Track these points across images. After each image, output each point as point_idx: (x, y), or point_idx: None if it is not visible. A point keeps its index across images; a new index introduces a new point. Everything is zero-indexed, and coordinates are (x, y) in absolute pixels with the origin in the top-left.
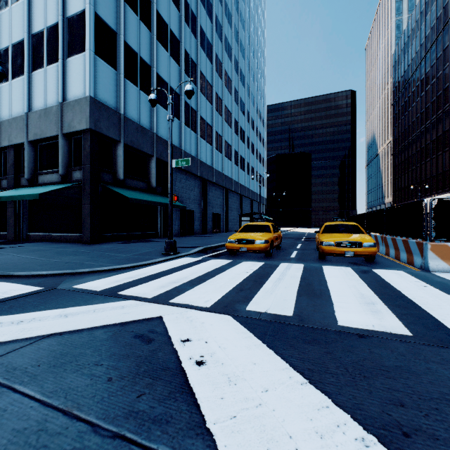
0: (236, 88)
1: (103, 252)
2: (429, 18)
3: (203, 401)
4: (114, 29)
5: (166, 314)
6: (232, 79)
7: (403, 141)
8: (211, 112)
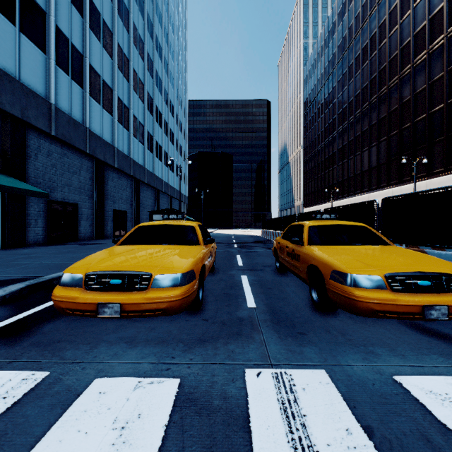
0: (151, 56)
1: None
2: (337, 37)
3: None
4: None
5: None
6: (144, 41)
7: (314, 149)
8: (112, 70)
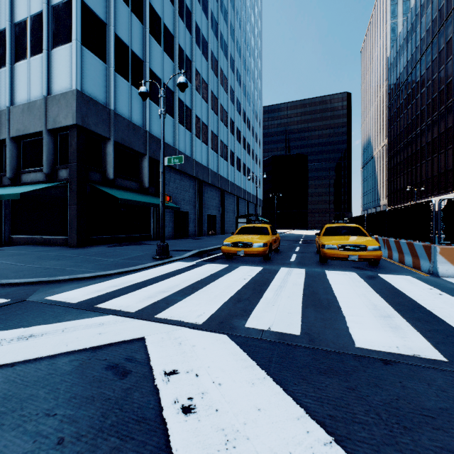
0: (232, 87)
1: (89, 256)
2: (425, 21)
3: None
4: (103, 19)
5: (149, 334)
6: (228, 77)
7: (399, 143)
8: (207, 111)
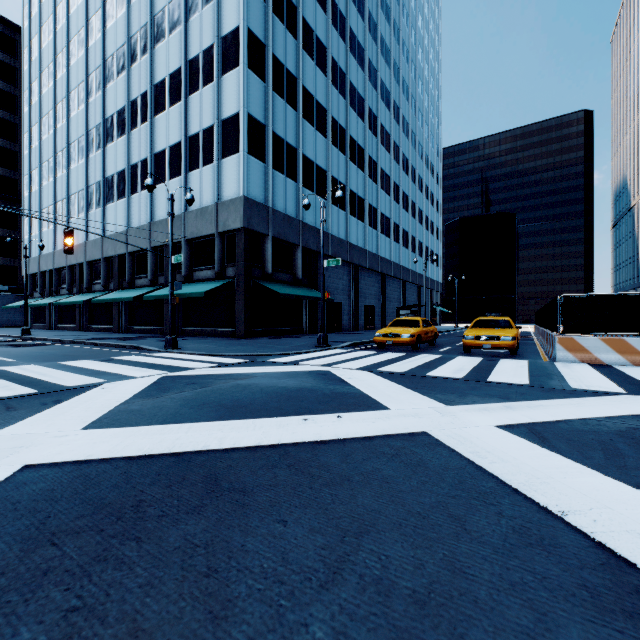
0: (397, 142)
1: (264, 344)
2: None
3: (350, 382)
4: (263, 122)
5: (331, 369)
6: (391, 132)
7: None
8: (364, 182)
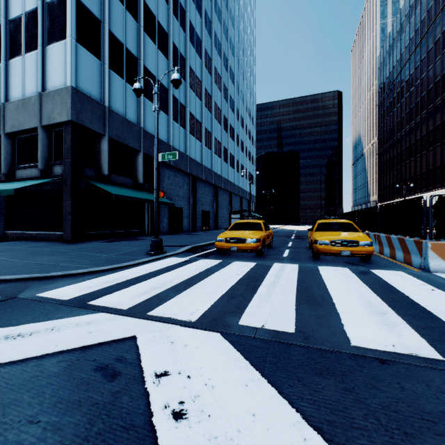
0: (226, 85)
1: (83, 252)
2: (414, 21)
3: None
4: (98, 17)
5: (141, 333)
6: (222, 75)
7: (389, 141)
8: (201, 109)
